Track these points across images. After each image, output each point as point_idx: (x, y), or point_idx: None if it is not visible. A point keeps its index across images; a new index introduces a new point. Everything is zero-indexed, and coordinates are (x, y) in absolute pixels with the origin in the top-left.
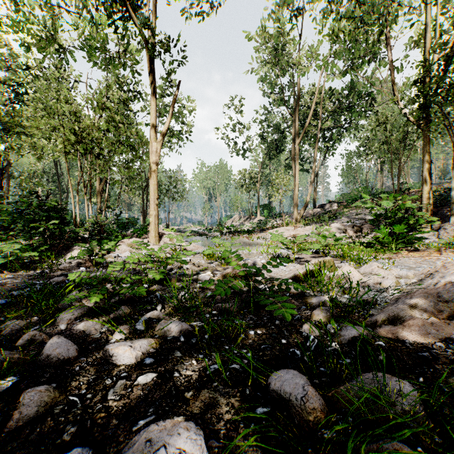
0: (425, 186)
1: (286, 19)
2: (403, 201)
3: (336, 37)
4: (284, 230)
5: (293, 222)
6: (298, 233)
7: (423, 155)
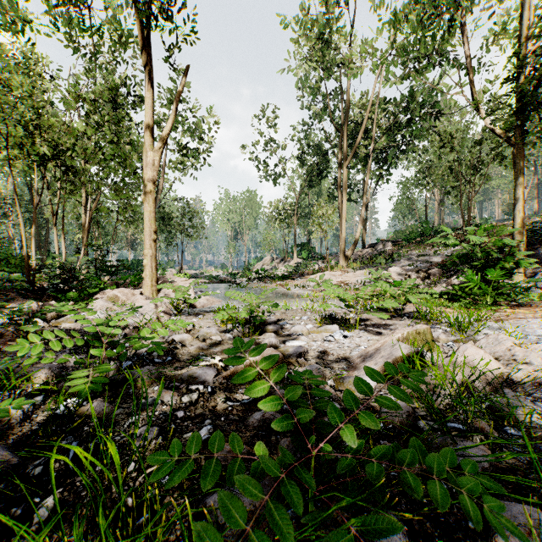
0: (518, 217)
1: (331, 4)
2: (501, 236)
3: (398, 24)
4: (329, 276)
5: (339, 265)
6: (347, 280)
7: (516, 177)
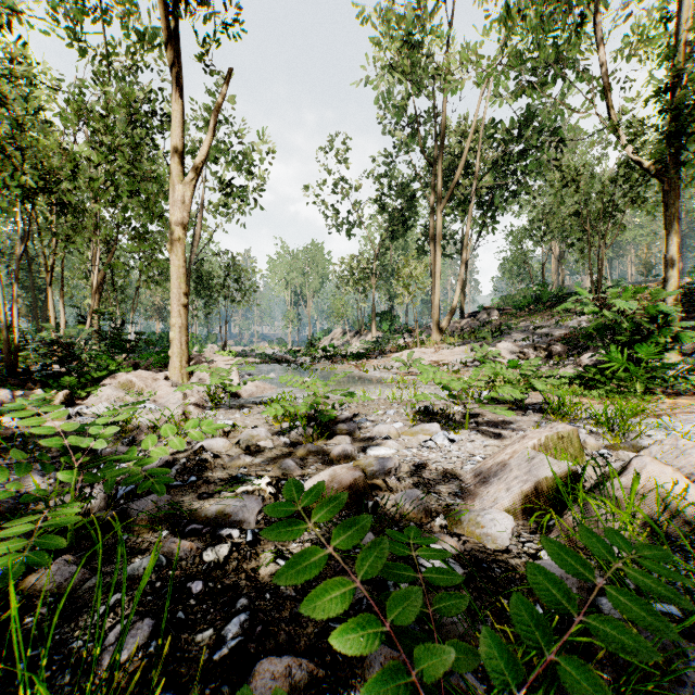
0: (670, 276)
1: None
2: (653, 300)
3: (510, 22)
4: (419, 354)
5: (431, 340)
6: (443, 359)
7: (668, 223)
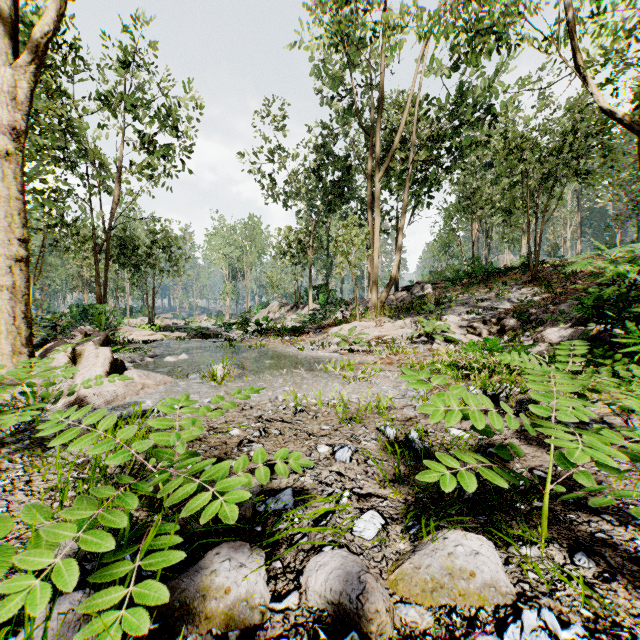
0: None
1: None
2: None
3: None
4: (360, 328)
5: (370, 313)
6: (386, 334)
7: None
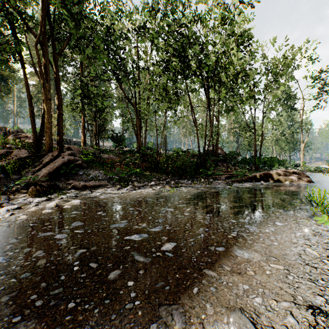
0: None
1: None
2: None
3: None
4: None
5: None
6: None
7: None
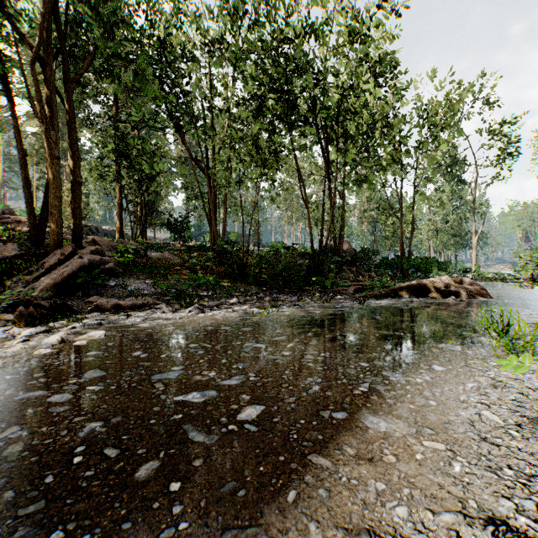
0: None
1: None
2: None
3: None
4: None
5: None
6: None
7: None
